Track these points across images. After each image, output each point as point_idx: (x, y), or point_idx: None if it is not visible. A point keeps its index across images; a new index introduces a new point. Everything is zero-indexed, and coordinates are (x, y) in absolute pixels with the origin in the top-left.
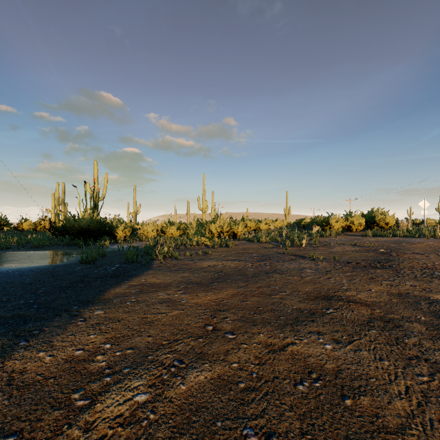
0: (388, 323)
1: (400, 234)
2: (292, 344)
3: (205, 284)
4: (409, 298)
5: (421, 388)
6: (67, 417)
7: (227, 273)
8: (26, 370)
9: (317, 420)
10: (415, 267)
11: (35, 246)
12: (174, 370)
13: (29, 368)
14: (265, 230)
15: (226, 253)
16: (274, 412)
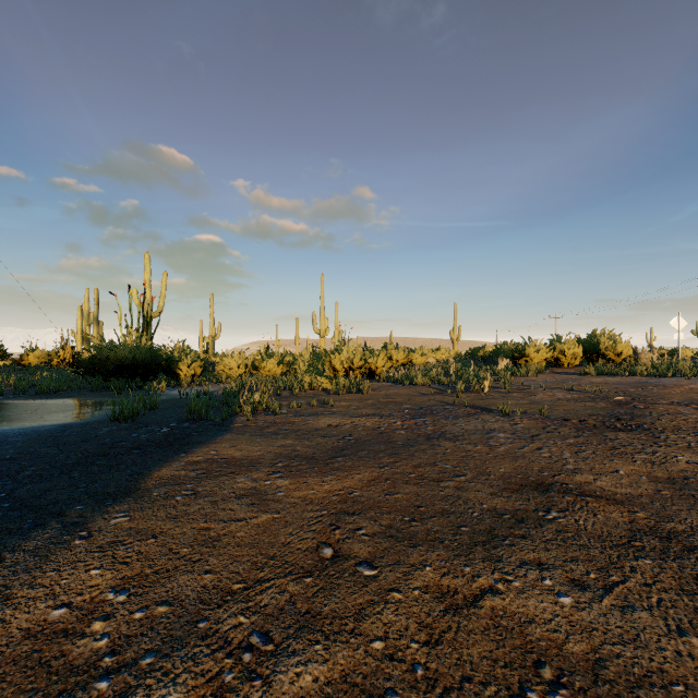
0: (670, 542)
1: (642, 371)
2: (491, 591)
3: (321, 459)
4: (692, 488)
5: None
6: None
7: (361, 438)
8: None
9: None
10: (683, 427)
11: (43, 391)
12: (250, 658)
13: None
14: (421, 365)
15: (358, 403)
16: None
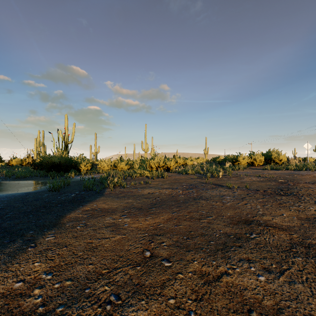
0: (309, 249)
1: (291, 168)
2: (226, 273)
3: (145, 209)
4: None
5: None
6: None
7: (163, 199)
8: None
9: None
10: (312, 194)
11: (18, 177)
12: (110, 308)
13: None
14: (191, 165)
15: (162, 182)
16: None
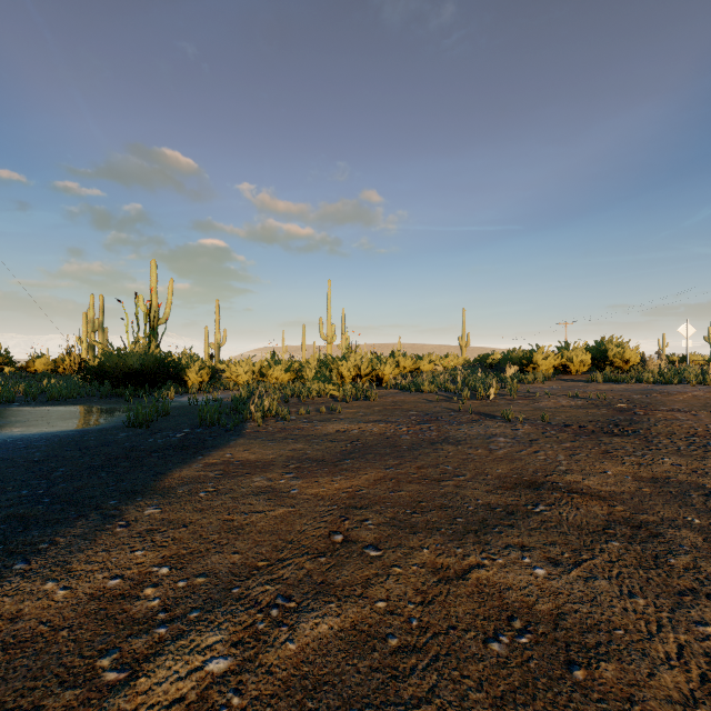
0: (639, 530)
1: (648, 378)
2: (478, 566)
3: (330, 462)
4: (671, 486)
5: (704, 647)
6: (86, 703)
7: (368, 443)
8: (21, 615)
9: (526, 708)
10: (677, 433)
11: (54, 398)
12: (277, 614)
13: (28, 610)
14: (429, 372)
15: (365, 410)
16: (451, 692)
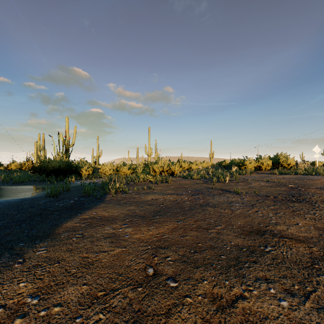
0: None
1: (300, 172)
2: (241, 297)
3: (148, 217)
4: None
5: None
6: None
7: (167, 206)
8: None
9: None
10: None
11: (16, 182)
12: None
13: None
14: (196, 169)
15: (166, 188)
16: None
